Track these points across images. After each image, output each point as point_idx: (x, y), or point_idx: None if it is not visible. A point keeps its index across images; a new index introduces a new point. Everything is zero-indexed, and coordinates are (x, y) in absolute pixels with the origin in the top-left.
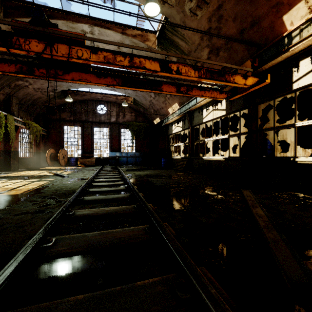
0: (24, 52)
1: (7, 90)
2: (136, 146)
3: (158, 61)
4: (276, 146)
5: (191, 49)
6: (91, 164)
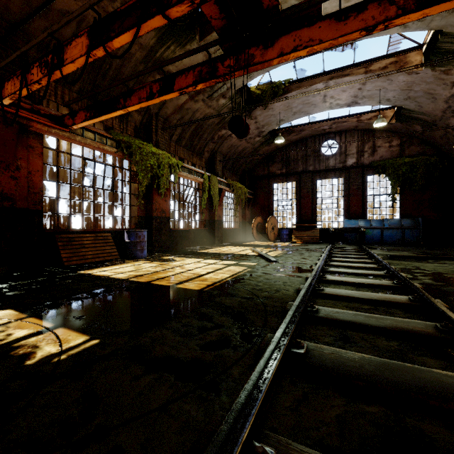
0: (186, 8)
1: (211, 146)
2: (403, 207)
3: None
4: None
5: None
6: (313, 240)
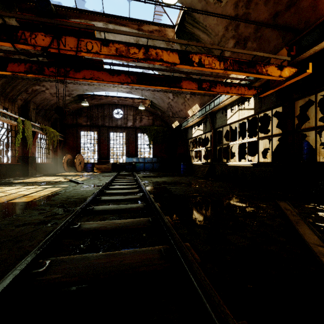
0: (30, 48)
1: (24, 95)
2: (154, 152)
3: (177, 52)
4: (314, 149)
5: (214, 42)
6: (108, 170)
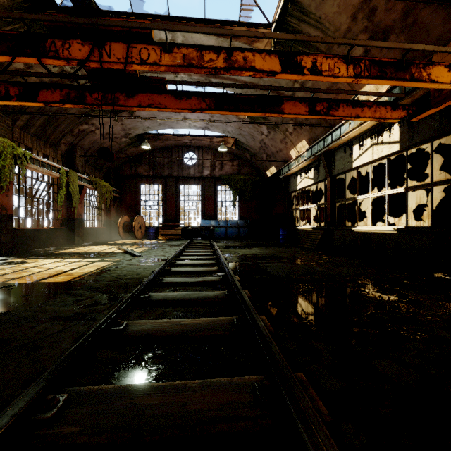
0: (62, 63)
1: (69, 138)
2: (240, 211)
3: (277, 54)
4: None
5: None
6: (176, 237)
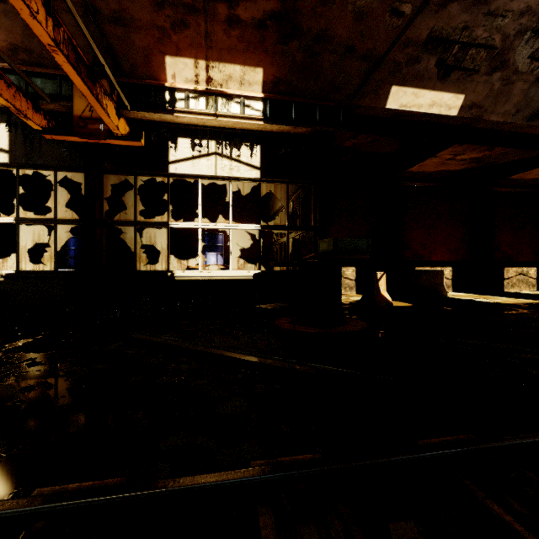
0: None
1: None
2: None
3: None
4: None
5: None
6: None
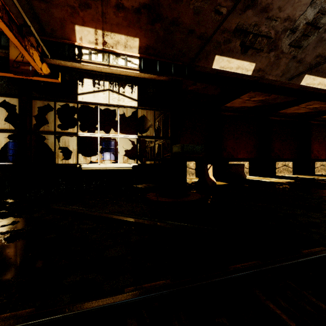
0: None
1: None
2: None
3: None
4: None
5: None
6: None
